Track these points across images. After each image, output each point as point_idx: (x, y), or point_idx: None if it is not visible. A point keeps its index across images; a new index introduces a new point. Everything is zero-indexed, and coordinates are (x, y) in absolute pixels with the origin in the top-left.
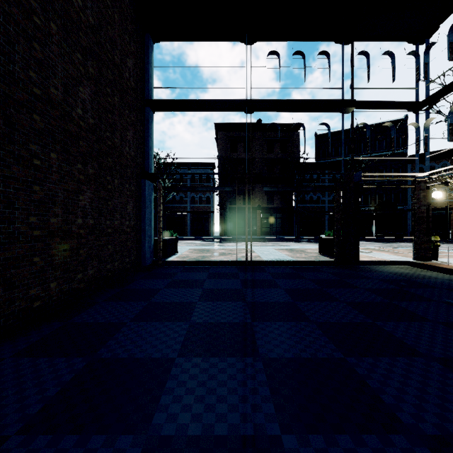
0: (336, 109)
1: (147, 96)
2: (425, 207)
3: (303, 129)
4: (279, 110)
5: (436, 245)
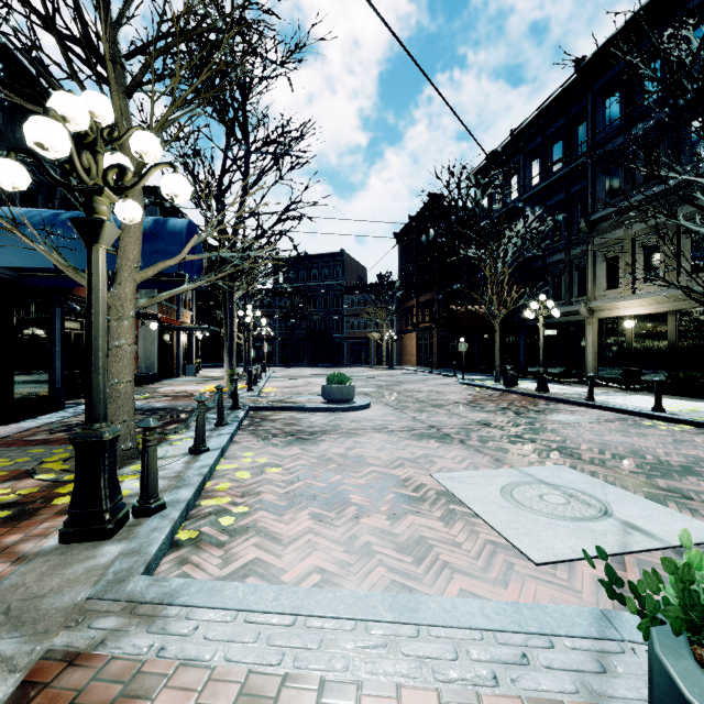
0: None
1: None
2: (187, 344)
3: None
4: None
5: (196, 365)
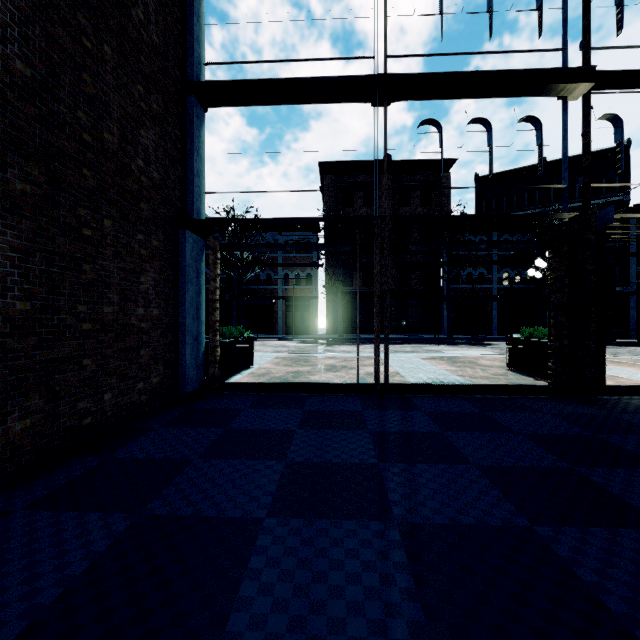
0: (554, 88)
1: (191, 76)
2: None
3: (487, 131)
4: (439, 96)
5: None
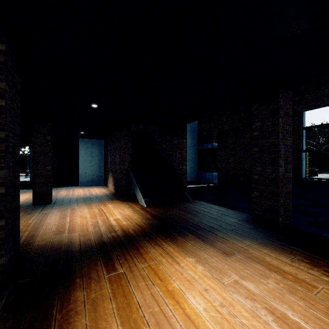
0: None
1: (302, 126)
2: None
3: None
4: None
5: None
